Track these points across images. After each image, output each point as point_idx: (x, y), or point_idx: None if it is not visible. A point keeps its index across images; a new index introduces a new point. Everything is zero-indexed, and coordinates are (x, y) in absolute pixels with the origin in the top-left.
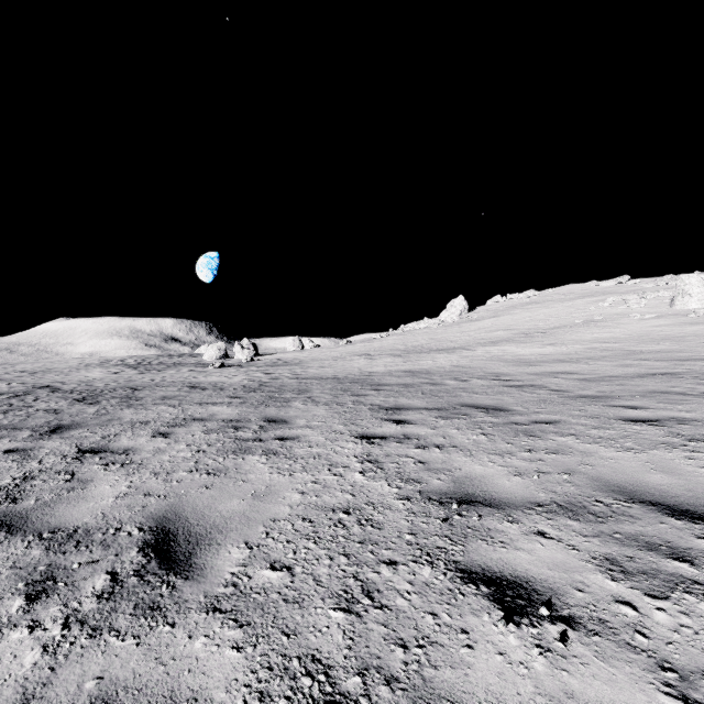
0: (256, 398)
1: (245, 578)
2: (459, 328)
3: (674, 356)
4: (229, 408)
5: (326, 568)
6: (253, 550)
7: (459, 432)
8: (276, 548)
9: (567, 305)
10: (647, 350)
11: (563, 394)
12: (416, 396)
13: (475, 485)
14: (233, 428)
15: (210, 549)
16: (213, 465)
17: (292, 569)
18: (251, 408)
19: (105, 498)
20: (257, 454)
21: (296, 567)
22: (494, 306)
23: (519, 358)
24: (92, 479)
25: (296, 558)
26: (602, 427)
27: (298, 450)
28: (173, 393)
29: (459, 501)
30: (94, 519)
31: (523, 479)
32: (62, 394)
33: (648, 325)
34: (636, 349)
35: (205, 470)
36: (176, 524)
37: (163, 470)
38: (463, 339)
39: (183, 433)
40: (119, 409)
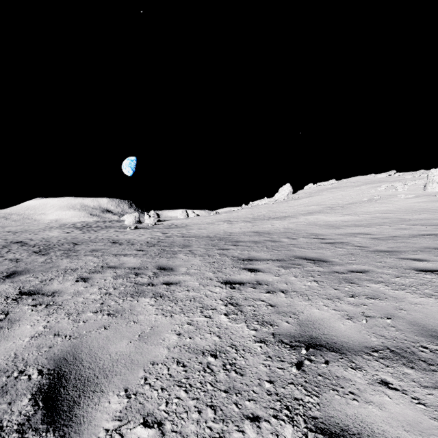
0: (154, 251)
1: (118, 436)
2: (287, 204)
3: (433, 223)
4: (134, 258)
5: (194, 424)
6: (130, 399)
7: (296, 279)
8: (151, 397)
9: (356, 189)
10: (413, 218)
11: (365, 249)
12: (262, 250)
13: (317, 328)
14: (135, 274)
15: (93, 397)
16: (114, 307)
17: (162, 425)
18: (149, 258)
19: (22, 338)
20: (148, 297)
21: (166, 422)
22: (309, 190)
23: (328, 223)
24: (20, 318)
25: (167, 410)
26: (402, 276)
27: (179, 293)
28: (100, 247)
29: (306, 344)
30: (5, 360)
31: (354, 322)
32: (27, 247)
33: (410, 201)
34: (405, 217)
35: (107, 311)
36: (71, 366)
37: (75, 310)
38: (290, 211)
39: (98, 278)
40: (60, 259)
